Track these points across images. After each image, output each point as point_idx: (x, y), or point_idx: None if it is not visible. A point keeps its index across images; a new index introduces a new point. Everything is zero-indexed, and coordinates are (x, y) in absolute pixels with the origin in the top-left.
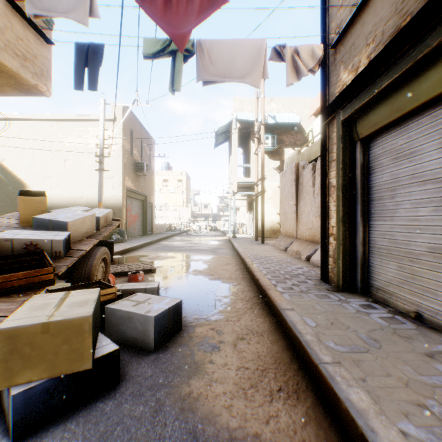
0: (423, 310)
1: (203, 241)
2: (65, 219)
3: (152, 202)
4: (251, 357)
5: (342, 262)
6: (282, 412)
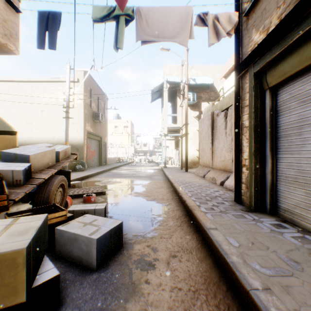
0: None
1: (142, 170)
2: (28, 153)
3: (106, 142)
4: (183, 276)
5: (254, 188)
6: None
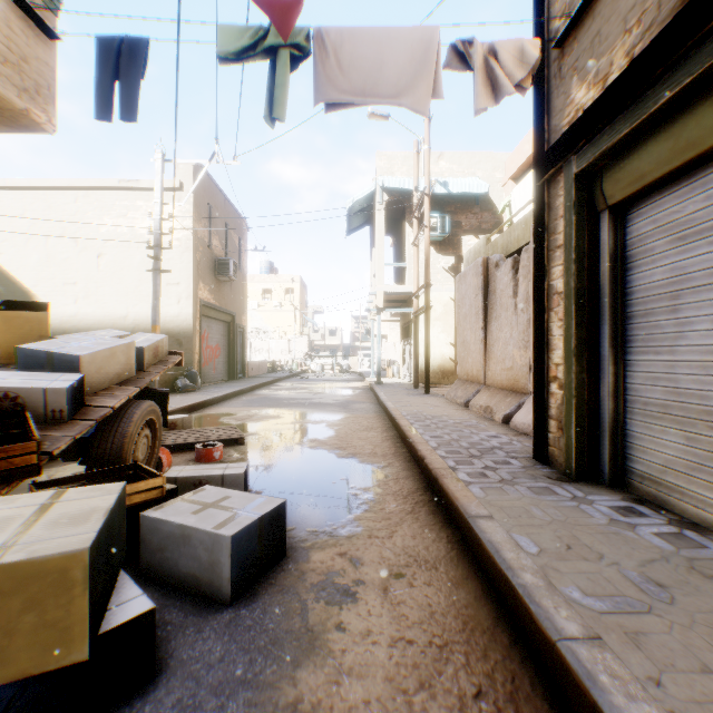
0: None
1: (327, 389)
2: (77, 350)
3: (244, 326)
4: (418, 616)
5: (575, 429)
6: None
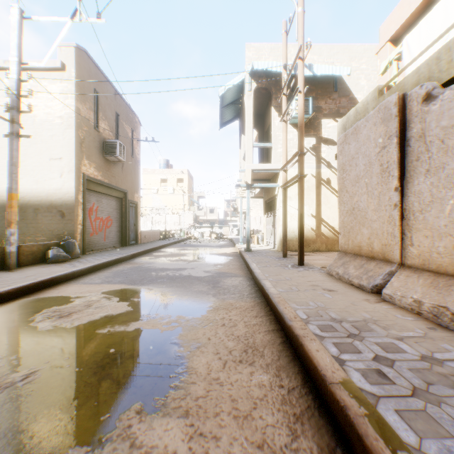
0: None
1: (202, 256)
2: None
3: (136, 202)
4: None
5: None
6: None
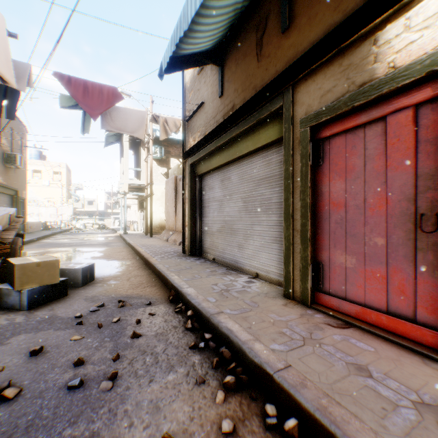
0: (216, 256)
1: (93, 238)
2: None
3: (25, 198)
4: (137, 282)
5: (190, 240)
6: (148, 289)
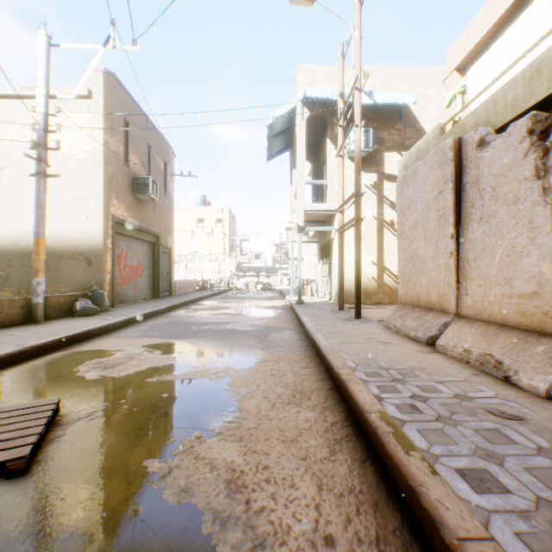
0: None
1: (247, 309)
2: None
3: (170, 246)
4: None
5: None
6: None
